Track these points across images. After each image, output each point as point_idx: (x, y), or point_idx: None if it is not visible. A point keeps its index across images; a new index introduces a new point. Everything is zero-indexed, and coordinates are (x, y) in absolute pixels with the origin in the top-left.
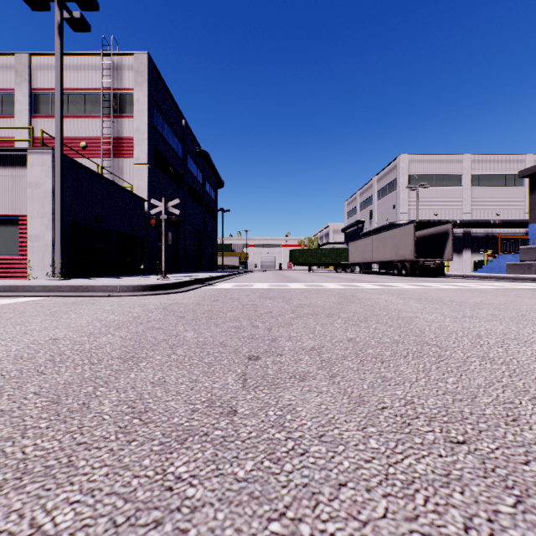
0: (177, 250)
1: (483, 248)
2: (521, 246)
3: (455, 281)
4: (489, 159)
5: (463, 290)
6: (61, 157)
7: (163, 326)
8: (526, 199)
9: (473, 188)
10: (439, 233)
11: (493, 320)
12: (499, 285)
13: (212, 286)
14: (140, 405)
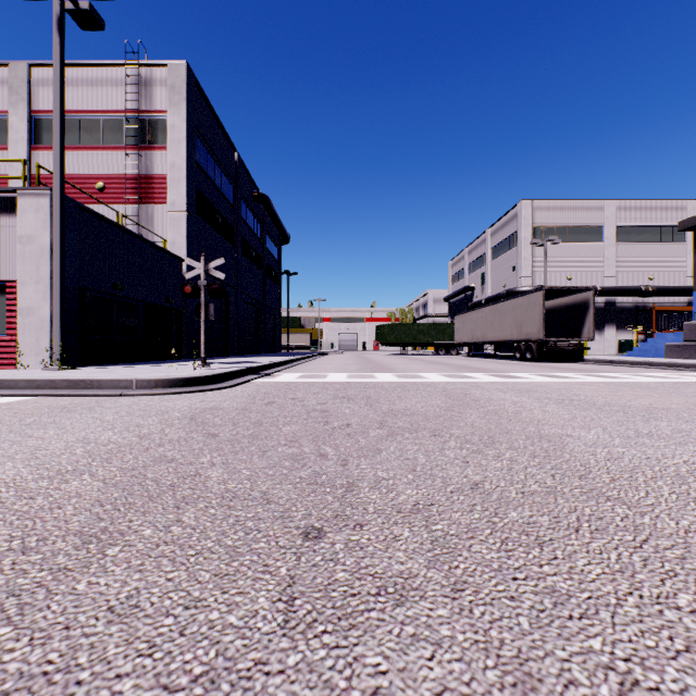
0: (226, 327)
1: (632, 323)
2: (686, 321)
3: (599, 370)
4: (639, 206)
5: (617, 384)
6: (62, 200)
7: (180, 454)
8: (688, 259)
9: (618, 244)
10: (575, 303)
11: (687, 442)
12: (662, 375)
13: (270, 377)
14: (56, 695)
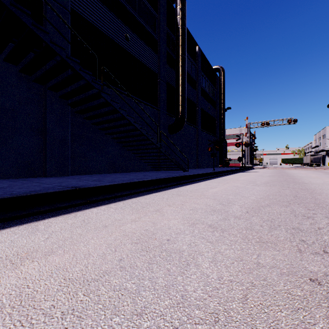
0: None
1: None
2: None
3: None
4: None
5: None
6: None
7: None
8: None
9: None
10: (320, 156)
11: None
12: None
13: None
14: None
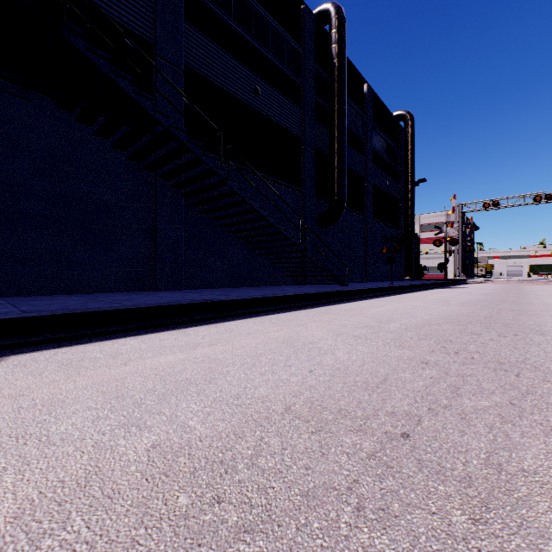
0: None
1: None
2: None
3: None
4: None
5: None
6: (457, 256)
7: None
8: None
9: None
10: None
11: None
12: None
13: None
14: None
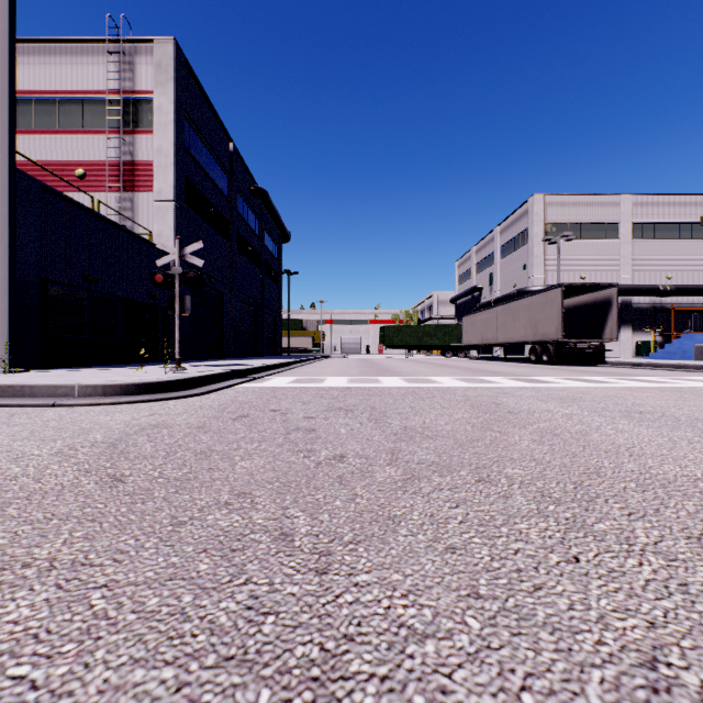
0: (221, 327)
1: (649, 324)
2: None
3: (631, 373)
4: (657, 201)
5: (672, 390)
6: (11, 172)
7: (9, 534)
8: None
9: (635, 242)
10: (596, 302)
11: None
12: None
13: (258, 381)
14: None
